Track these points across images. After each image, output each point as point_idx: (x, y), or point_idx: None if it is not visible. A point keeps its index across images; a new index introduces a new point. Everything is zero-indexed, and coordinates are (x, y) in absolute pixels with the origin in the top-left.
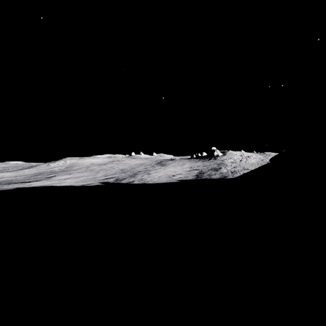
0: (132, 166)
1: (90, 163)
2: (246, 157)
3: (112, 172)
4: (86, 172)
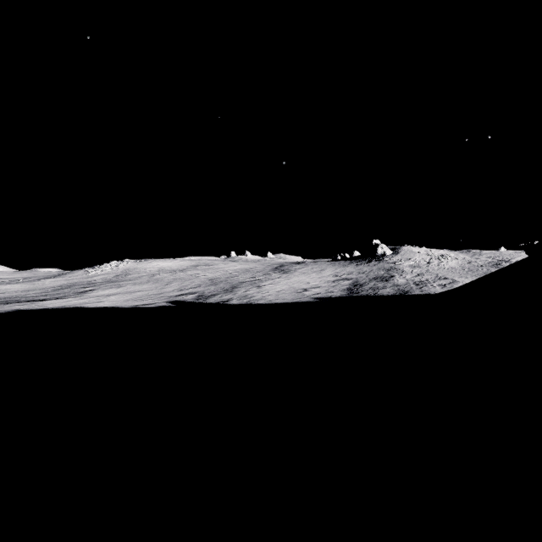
0: (230, 273)
1: (157, 269)
2: (438, 256)
3: (194, 284)
4: (147, 284)
